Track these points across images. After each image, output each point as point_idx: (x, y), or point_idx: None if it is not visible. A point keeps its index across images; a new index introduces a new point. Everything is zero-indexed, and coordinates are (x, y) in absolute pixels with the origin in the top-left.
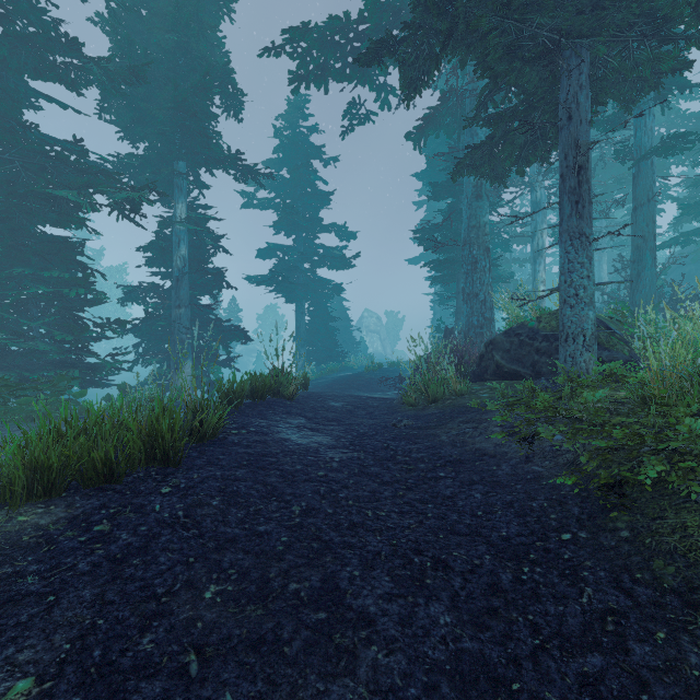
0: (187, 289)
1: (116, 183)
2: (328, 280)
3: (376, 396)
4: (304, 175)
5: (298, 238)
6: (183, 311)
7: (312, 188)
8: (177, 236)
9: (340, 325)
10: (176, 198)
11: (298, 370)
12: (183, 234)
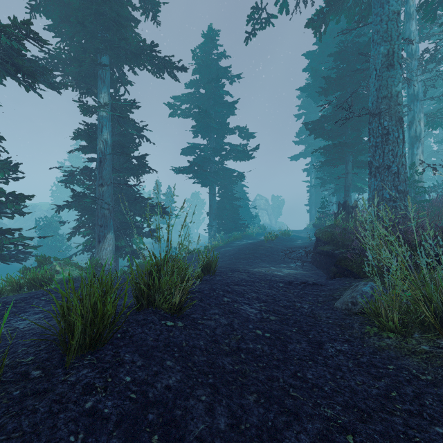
0: (109, 169)
1: (27, 61)
2: (233, 169)
3: (285, 272)
4: (215, 90)
5: (210, 139)
6: (105, 189)
7: (221, 101)
8: (100, 122)
9: (241, 204)
10: (99, 89)
11: (210, 237)
12: (105, 120)
